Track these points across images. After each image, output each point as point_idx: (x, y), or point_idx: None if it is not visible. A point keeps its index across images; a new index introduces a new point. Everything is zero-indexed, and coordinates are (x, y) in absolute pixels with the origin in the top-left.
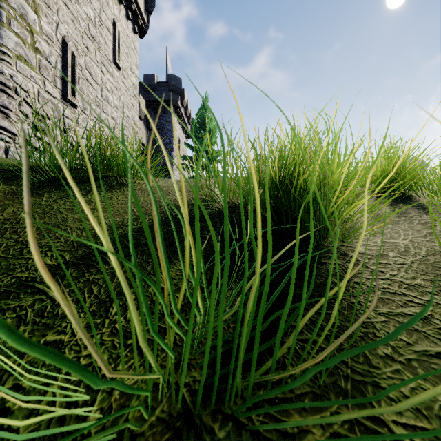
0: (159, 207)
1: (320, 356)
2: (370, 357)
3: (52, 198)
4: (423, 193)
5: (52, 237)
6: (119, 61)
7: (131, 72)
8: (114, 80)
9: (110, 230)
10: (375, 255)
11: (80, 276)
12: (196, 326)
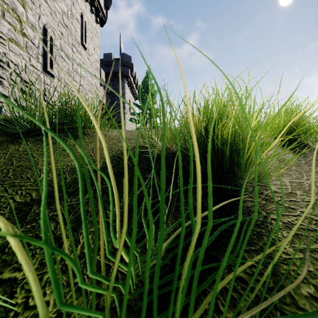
0: (111, 152)
1: (255, 309)
2: (295, 297)
3: (28, 145)
4: (316, 141)
5: (23, 177)
6: (85, 43)
7: (94, 51)
8: (81, 57)
9: (71, 171)
10: (285, 193)
11: None
12: (137, 263)
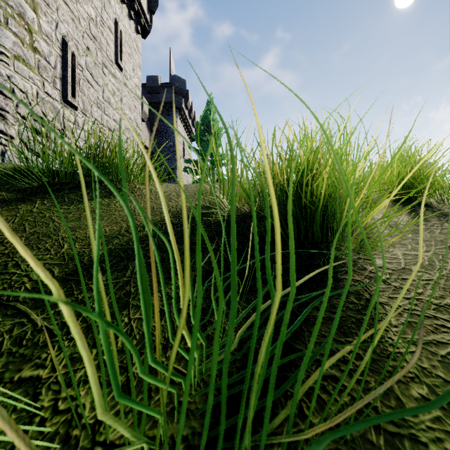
0: (160, 215)
1: (348, 408)
2: (403, 400)
3: (44, 205)
4: (442, 200)
5: (41, 248)
6: (121, 62)
7: (134, 73)
8: (115, 82)
9: (106, 240)
10: (396, 269)
11: (69, 295)
12: None
